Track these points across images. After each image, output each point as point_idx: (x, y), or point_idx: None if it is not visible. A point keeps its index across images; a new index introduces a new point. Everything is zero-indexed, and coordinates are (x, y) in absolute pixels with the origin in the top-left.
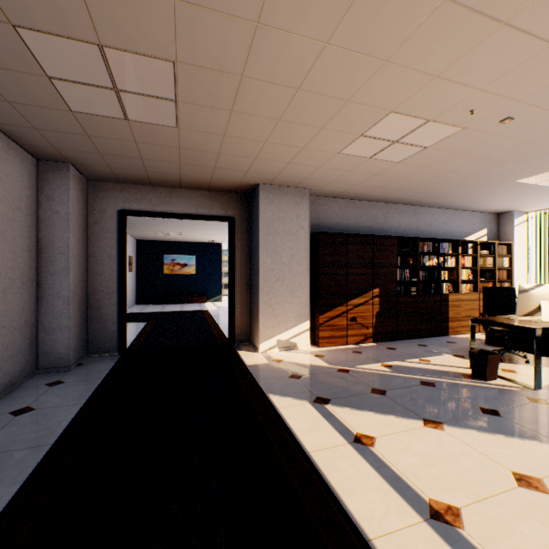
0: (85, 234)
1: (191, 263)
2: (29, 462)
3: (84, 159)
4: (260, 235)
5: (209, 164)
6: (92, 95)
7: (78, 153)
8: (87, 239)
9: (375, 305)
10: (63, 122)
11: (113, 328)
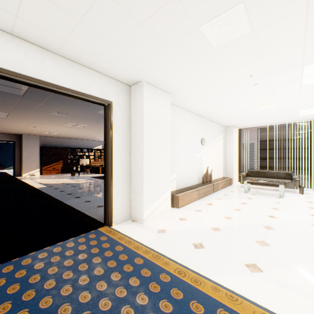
0: None
1: None
2: None
3: None
4: (23, 147)
5: (6, 131)
6: None
7: None
8: None
9: (61, 165)
10: None
11: None
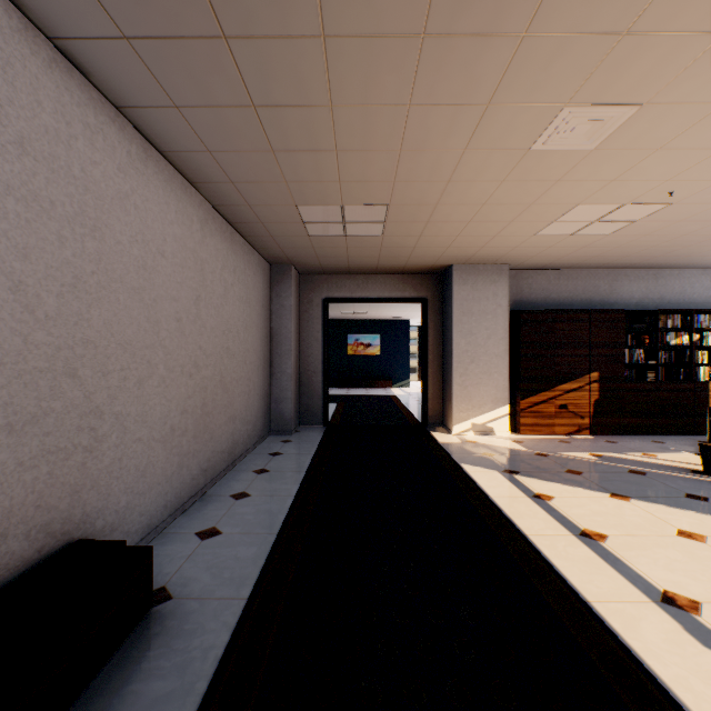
0: (298, 321)
1: (375, 343)
2: (297, 477)
3: (303, 262)
4: (453, 316)
5: (405, 255)
6: (326, 227)
7: (301, 258)
8: (299, 326)
9: (592, 392)
10: (300, 242)
11: (319, 403)
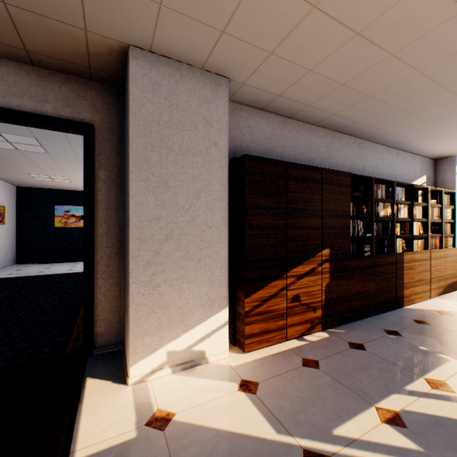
0: None
1: None
2: None
3: None
4: (131, 149)
5: None
6: None
7: None
8: None
9: (324, 274)
10: None
11: None
